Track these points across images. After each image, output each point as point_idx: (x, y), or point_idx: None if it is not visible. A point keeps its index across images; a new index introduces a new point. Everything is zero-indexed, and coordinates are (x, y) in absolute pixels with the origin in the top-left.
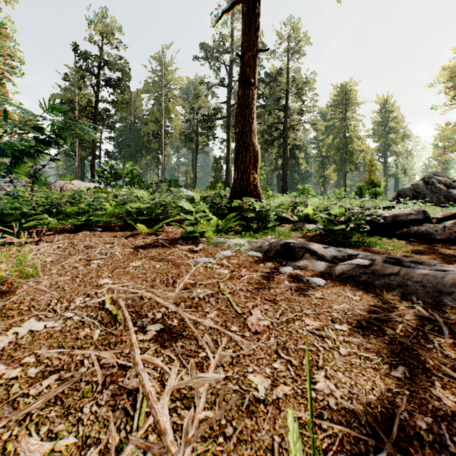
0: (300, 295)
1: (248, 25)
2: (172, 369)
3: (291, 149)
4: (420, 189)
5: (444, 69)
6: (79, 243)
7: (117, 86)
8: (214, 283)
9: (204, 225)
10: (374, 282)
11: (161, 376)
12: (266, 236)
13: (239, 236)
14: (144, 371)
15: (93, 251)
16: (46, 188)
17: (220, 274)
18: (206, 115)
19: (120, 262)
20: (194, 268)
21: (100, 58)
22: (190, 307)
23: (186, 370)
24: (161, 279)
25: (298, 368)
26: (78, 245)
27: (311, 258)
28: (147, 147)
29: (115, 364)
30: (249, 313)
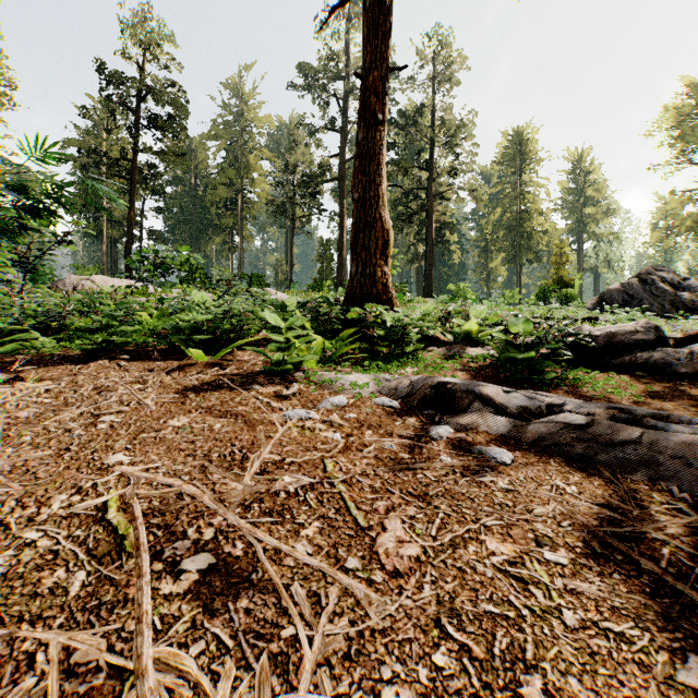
0: (471, 484)
1: (373, 27)
2: (220, 684)
3: (437, 228)
4: (633, 290)
5: (668, 109)
6: (86, 382)
7: (168, 128)
8: (316, 461)
9: (302, 351)
10: (598, 456)
11: (196, 697)
12: (403, 368)
13: (360, 368)
14: (155, 694)
15: (108, 398)
16: (50, 287)
17: (327, 442)
18: (308, 175)
19: (152, 419)
20: (282, 430)
21: (140, 84)
22: (270, 513)
23: (251, 675)
24: (221, 453)
25: (486, 666)
26: (83, 386)
27: (484, 411)
28: (215, 224)
29: (101, 662)
30: (381, 527)
